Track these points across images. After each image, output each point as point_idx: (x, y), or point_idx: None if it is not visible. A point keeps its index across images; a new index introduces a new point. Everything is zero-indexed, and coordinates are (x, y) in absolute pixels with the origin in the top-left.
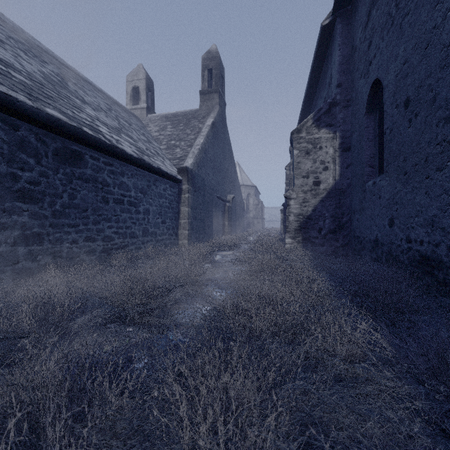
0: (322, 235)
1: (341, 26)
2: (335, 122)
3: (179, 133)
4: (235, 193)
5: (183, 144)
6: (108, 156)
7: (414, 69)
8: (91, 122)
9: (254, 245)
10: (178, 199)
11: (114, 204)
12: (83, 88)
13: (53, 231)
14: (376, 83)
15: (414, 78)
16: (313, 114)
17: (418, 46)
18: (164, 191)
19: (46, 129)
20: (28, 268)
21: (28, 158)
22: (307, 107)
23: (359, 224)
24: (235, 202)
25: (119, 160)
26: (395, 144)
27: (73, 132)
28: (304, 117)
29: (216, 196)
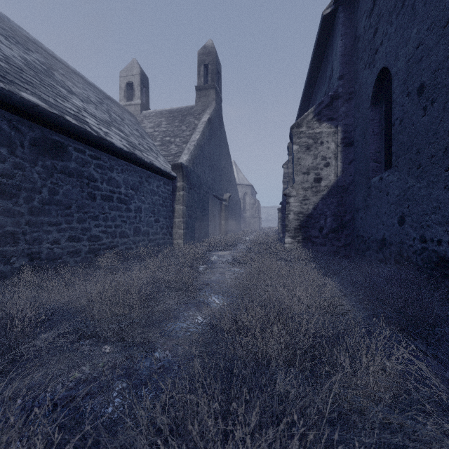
0: (323, 235)
1: (343, 15)
2: (337, 116)
3: (174, 130)
4: (231, 192)
5: (178, 140)
6: (95, 149)
7: (430, 51)
8: (77, 112)
9: (252, 245)
10: (172, 197)
11: (102, 201)
12: (72, 79)
13: (30, 230)
14: (383, 72)
15: (430, 61)
16: (314, 108)
17: (434, 25)
18: (158, 188)
19: (21, 115)
20: None
21: None
22: (306, 104)
23: (363, 223)
24: (232, 200)
25: (108, 154)
26: (406, 135)
27: (53, 120)
28: (302, 113)
29: (213, 194)
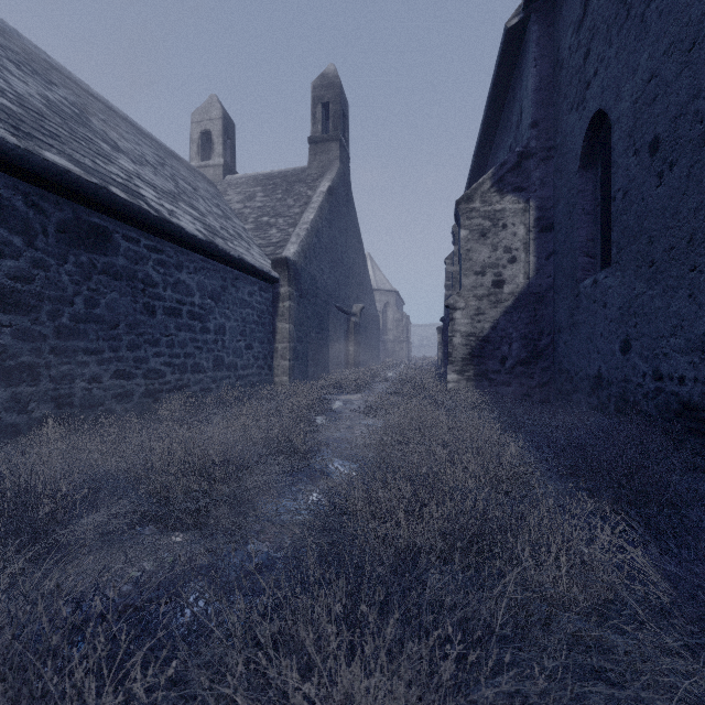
0: (507, 369)
1: (538, 28)
2: (528, 185)
3: (276, 205)
4: (365, 302)
5: (282, 222)
6: (155, 236)
7: (668, 87)
8: (127, 180)
9: (397, 385)
10: (273, 309)
11: (166, 317)
12: (117, 128)
13: (56, 361)
14: (598, 117)
15: (668, 102)
16: (493, 172)
17: (674, 47)
18: (250, 297)
19: (43, 186)
20: (11, 425)
21: (11, 236)
22: (480, 164)
23: (568, 350)
24: (366, 315)
25: (174, 244)
26: (633, 216)
27: (92, 194)
28: (475, 179)
29: (335, 306)
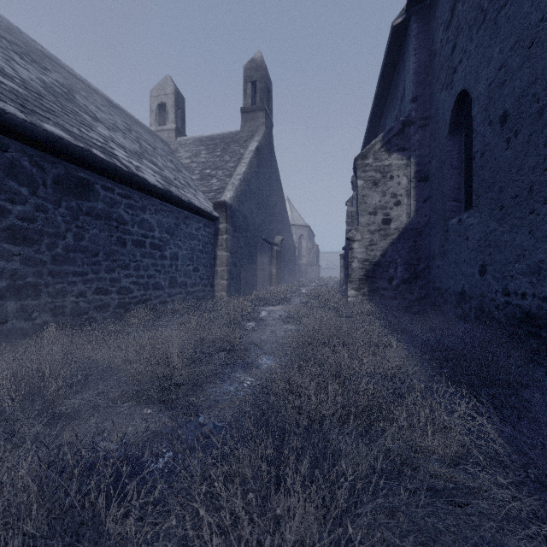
0: (393, 286)
1: (417, 26)
2: (410, 146)
3: (216, 161)
4: (284, 235)
5: (221, 173)
6: (125, 186)
7: (514, 74)
8: (104, 144)
9: (309, 299)
10: (214, 241)
11: (133, 247)
12: (95, 102)
13: (53, 281)
14: (462, 95)
15: (514, 86)
16: (383, 136)
17: (518, 45)
18: (197, 231)
19: (43, 150)
20: (20, 329)
21: (20, 187)
22: (373, 129)
23: (440, 272)
24: (285, 245)
25: (140, 192)
26: (488, 171)
27: (79, 155)
28: (369, 140)
29: (262, 238)
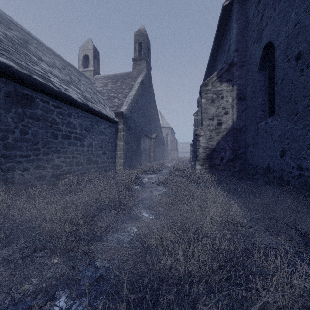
0: (223, 163)
1: (238, 6)
2: (233, 78)
3: (117, 88)
4: (158, 132)
5: (120, 96)
6: (57, 100)
7: (306, 27)
8: (44, 73)
9: (172, 170)
10: (115, 136)
11: (63, 139)
12: (42, 51)
13: (5, 161)
14: (267, 46)
15: (306, 35)
16: (217, 72)
17: (309, 8)
18: (105, 130)
19: None
20: None
21: None
22: (210, 70)
23: (252, 155)
24: (158, 138)
25: (67, 104)
26: (286, 91)
27: (23, 78)
28: (207, 77)
29: (144, 134)
